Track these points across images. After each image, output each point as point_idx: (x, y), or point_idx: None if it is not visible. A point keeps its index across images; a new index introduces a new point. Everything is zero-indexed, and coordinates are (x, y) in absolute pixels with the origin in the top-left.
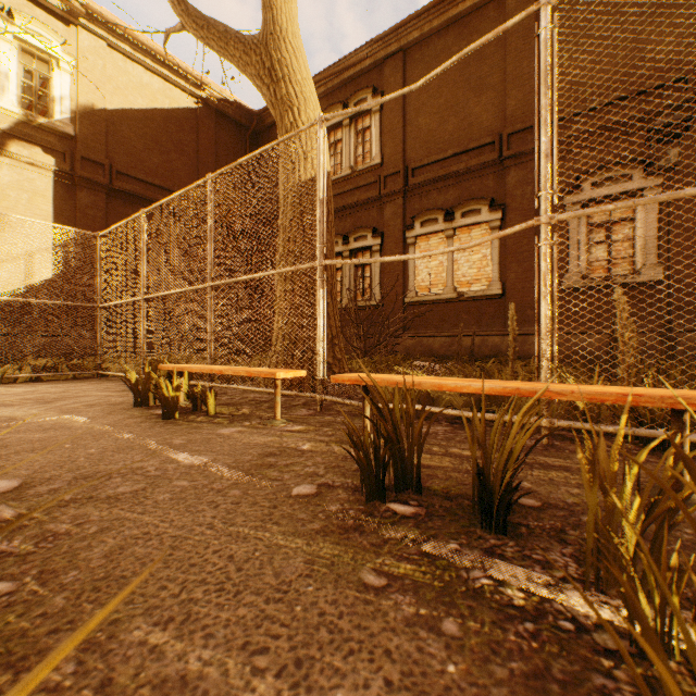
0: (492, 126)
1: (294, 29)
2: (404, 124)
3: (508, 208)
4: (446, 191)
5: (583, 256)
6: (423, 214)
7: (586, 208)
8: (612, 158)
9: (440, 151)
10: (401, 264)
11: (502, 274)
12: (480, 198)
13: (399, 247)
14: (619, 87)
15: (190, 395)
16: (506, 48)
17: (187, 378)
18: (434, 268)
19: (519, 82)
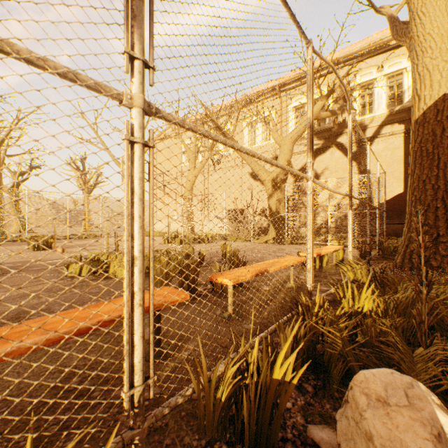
0: None
1: (424, 0)
2: None
3: None
4: None
5: None
6: None
7: None
8: None
9: None
10: None
11: None
12: None
13: None
14: None
15: (320, 259)
16: None
17: (342, 253)
18: None
19: None
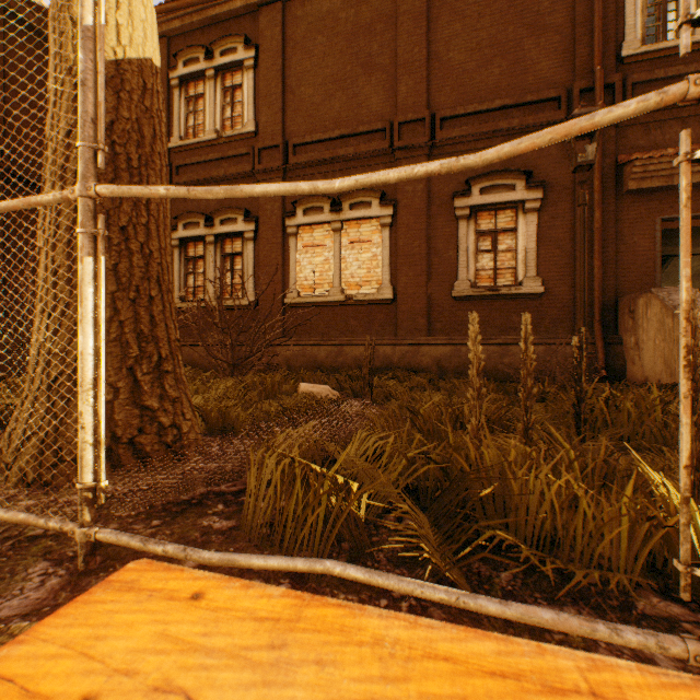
0: (382, 111)
1: None
2: (283, 90)
3: (400, 204)
4: (333, 177)
5: (472, 263)
6: (307, 200)
7: (475, 214)
8: (498, 166)
9: (327, 130)
10: (281, 258)
11: (394, 277)
12: (370, 189)
13: (278, 236)
14: (504, 95)
15: None
16: (397, 27)
17: None
18: (319, 264)
19: (411, 68)
